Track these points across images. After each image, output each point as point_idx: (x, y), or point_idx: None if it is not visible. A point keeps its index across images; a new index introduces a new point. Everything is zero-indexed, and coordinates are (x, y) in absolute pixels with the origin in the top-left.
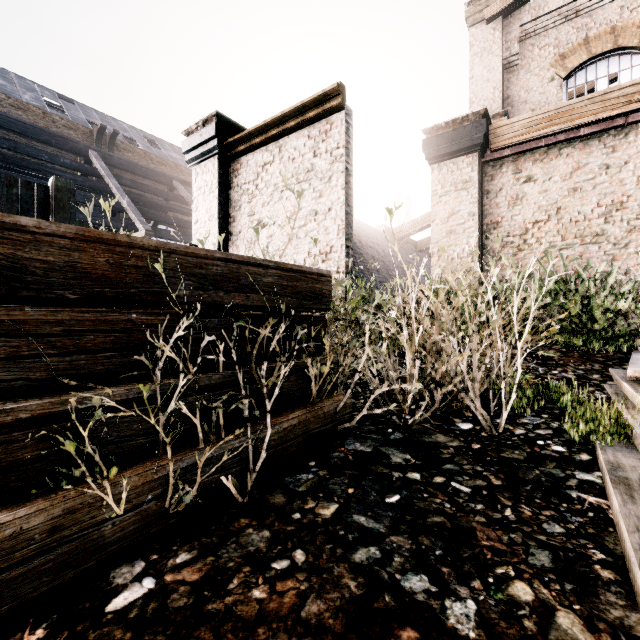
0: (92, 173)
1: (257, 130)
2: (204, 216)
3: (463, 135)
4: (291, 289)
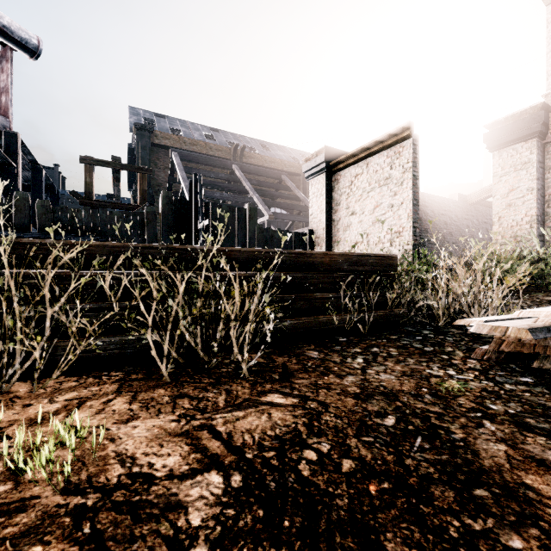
0: (235, 180)
1: (351, 155)
2: (316, 211)
3: (521, 126)
4: (380, 264)
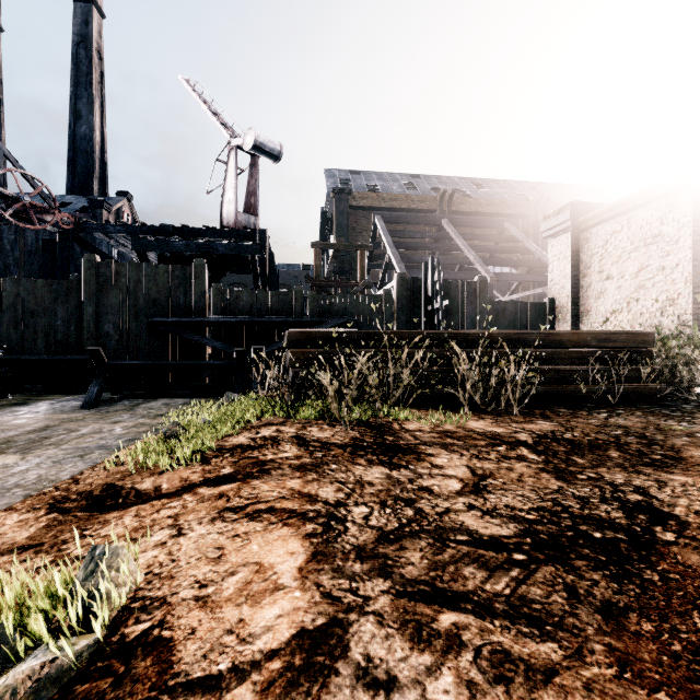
0: (445, 237)
1: (606, 210)
2: (558, 276)
3: None
4: (632, 340)
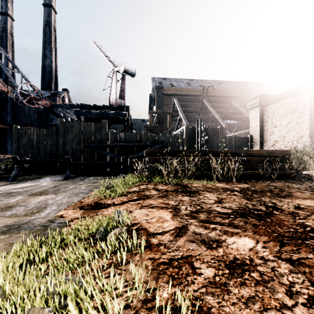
0: (205, 107)
1: (274, 98)
2: (254, 125)
3: None
4: (282, 153)
